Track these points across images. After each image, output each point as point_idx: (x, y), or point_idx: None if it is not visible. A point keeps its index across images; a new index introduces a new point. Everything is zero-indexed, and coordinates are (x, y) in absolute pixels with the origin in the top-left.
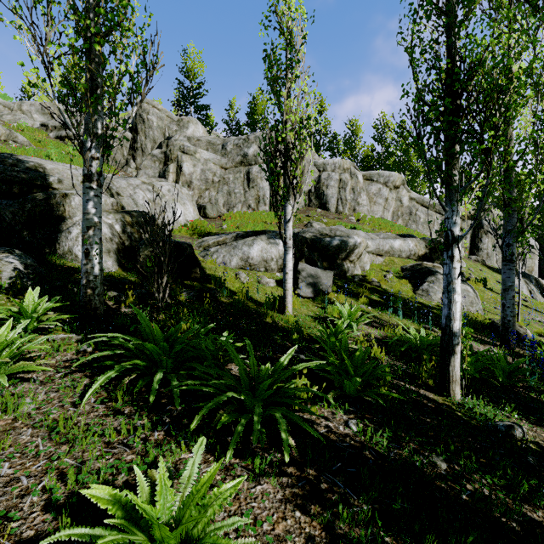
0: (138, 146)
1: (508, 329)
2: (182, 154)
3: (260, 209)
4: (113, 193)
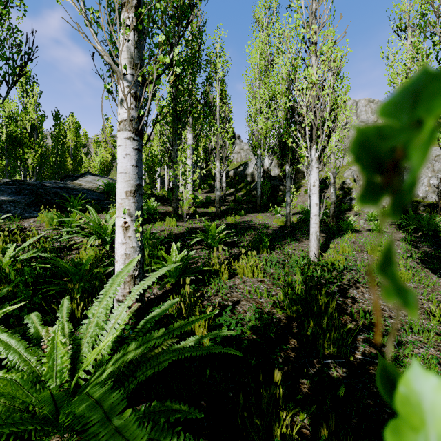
0: None
1: None
2: None
3: None
4: None
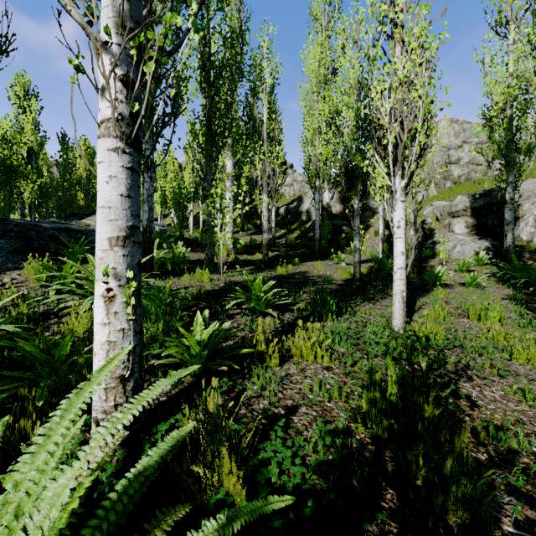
0: None
1: None
2: None
3: None
4: None
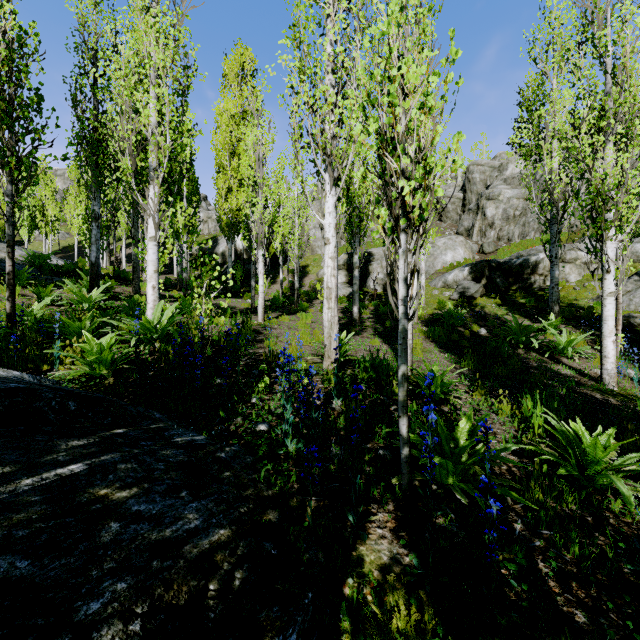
0: (466, 203)
1: (549, 311)
2: (487, 201)
3: None
4: None
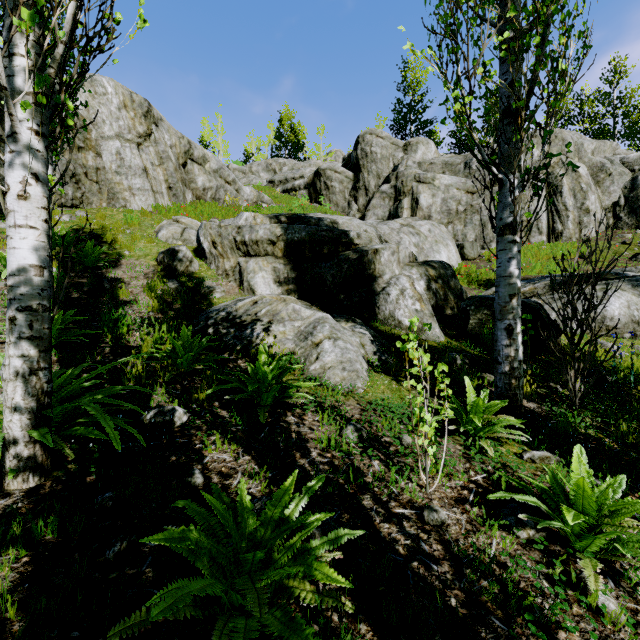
0: (360, 185)
1: None
2: (417, 184)
3: (532, 241)
4: (382, 241)
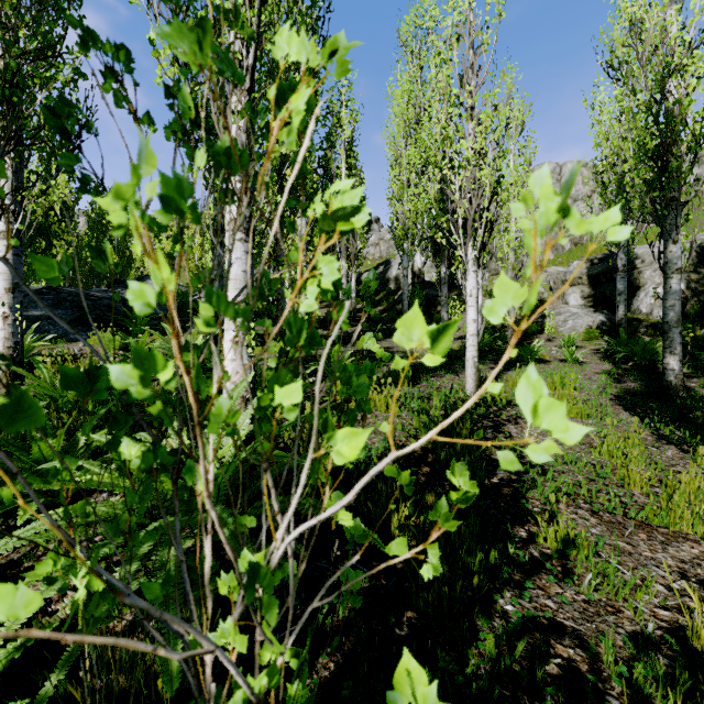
0: None
1: None
2: None
3: None
4: None
